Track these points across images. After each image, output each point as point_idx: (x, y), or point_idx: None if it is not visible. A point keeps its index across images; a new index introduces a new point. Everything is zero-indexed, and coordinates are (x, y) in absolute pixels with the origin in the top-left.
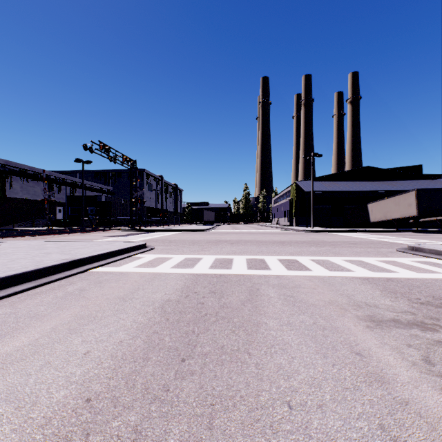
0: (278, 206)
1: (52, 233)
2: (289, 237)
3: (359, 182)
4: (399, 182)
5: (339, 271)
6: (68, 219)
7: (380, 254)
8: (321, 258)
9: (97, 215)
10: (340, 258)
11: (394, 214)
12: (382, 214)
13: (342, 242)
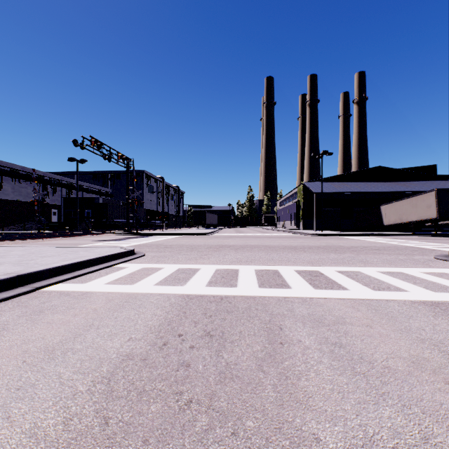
0: (284, 209)
1: (36, 236)
2: (300, 241)
3: (370, 183)
4: (413, 183)
5: (386, 291)
6: (62, 222)
7: (420, 263)
8: (350, 269)
9: (92, 218)
10: (374, 269)
11: (410, 216)
12: (397, 216)
13: (363, 248)
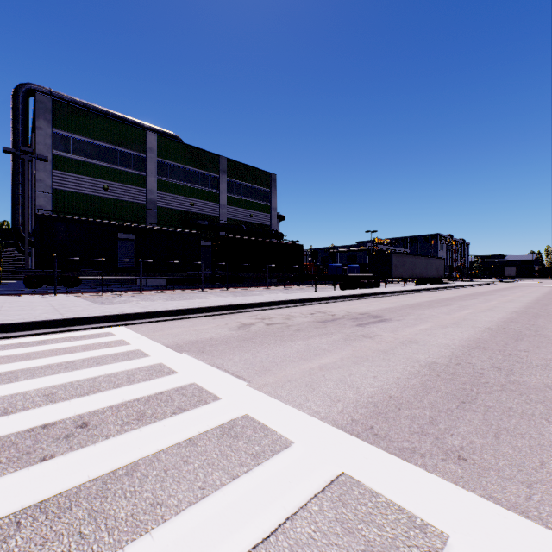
0: None
1: None
2: None
3: None
4: None
5: None
6: None
7: None
8: None
9: None
10: None
11: None
12: None
13: None
